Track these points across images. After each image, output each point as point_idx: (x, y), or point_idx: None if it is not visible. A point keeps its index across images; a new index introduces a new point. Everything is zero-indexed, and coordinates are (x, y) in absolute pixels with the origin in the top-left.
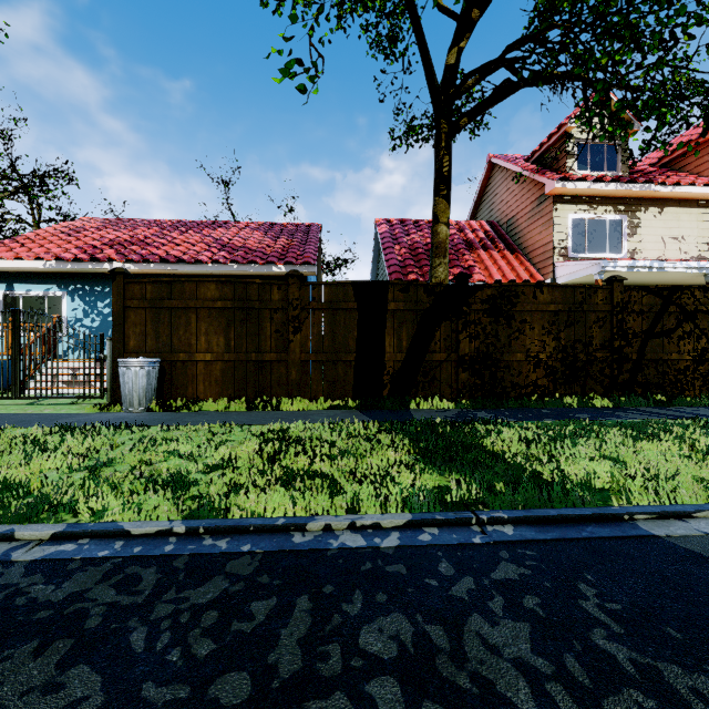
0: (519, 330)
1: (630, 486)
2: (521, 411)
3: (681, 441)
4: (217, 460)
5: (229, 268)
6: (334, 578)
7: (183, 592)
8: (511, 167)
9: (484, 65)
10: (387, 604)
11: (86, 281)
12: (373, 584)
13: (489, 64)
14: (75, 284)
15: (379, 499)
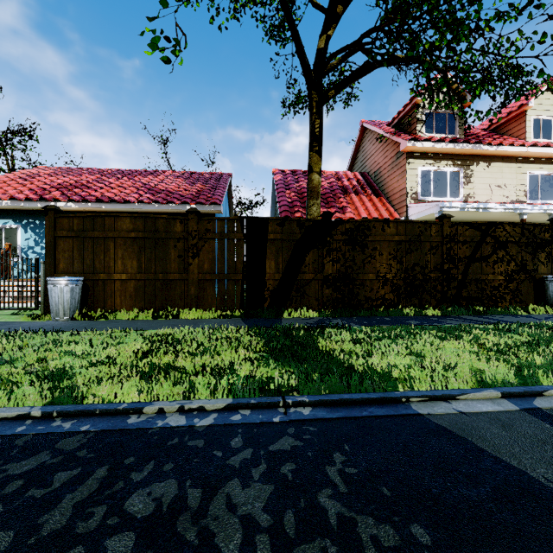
0: (371, 256)
1: (421, 376)
2: (368, 319)
3: (474, 341)
4: (102, 358)
5: (152, 207)
6: (139, 452)
7: (6, 465)
8: (376, 130)
9: (342, 49)
10: (169, 472)
11: (37, 217)
12: (169, 456)
13: (345, 48)
14: (28, 219)
15: (210, 387)
